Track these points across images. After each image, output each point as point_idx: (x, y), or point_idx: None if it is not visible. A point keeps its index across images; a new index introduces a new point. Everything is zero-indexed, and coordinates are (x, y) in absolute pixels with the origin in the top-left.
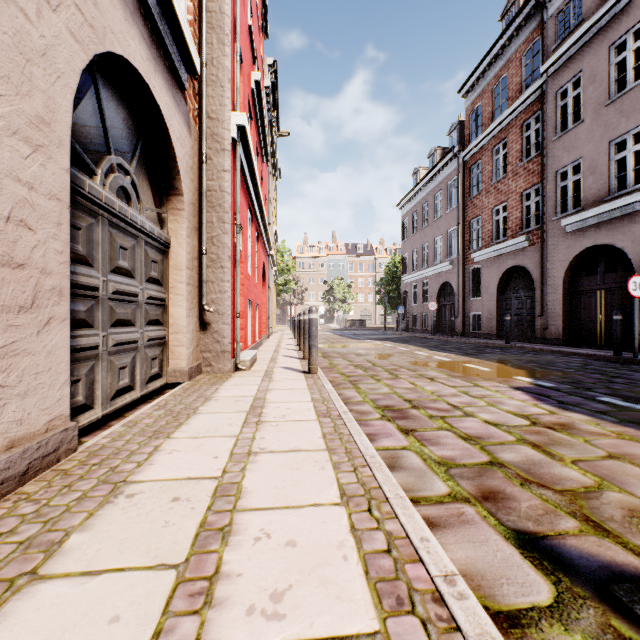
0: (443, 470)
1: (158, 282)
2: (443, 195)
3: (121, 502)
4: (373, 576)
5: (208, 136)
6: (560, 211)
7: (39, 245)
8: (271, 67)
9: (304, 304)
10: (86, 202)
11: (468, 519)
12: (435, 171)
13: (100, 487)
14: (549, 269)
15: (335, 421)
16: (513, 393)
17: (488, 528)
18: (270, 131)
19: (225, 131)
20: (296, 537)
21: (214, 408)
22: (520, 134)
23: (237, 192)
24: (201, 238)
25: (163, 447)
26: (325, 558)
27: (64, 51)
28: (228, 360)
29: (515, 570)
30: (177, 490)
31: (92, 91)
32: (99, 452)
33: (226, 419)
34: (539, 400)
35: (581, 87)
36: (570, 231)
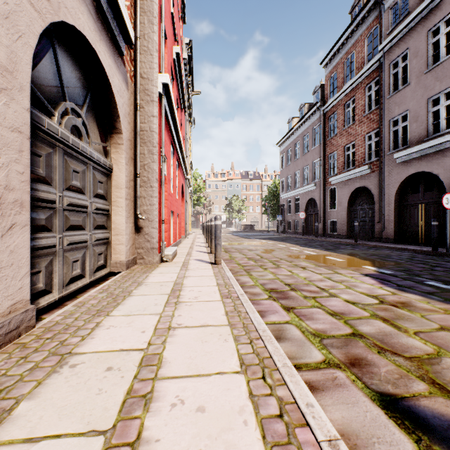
0: (318, 340)
1: (103, 197)
2: (309, 137)
3: (65, 372)
4: (269, 440)
5: (141, 91)
6: (392, 148)
7: (3, 167)
8: (188, 45)
9: (211, 214)
10: (45, 136)
11: (341, 383)
12: (304, 120)
13: (50, 358)
14: (385, 189)
15: (234, 301)
16: (363, 278)
17: (357, 391)
18: (187, 90)
19: (153, 87)
20: (205, 403)
21: (144, 291)
22: (364, 93)
23: (162, 132)
24: (136, 165)
25: (103, 323)
26: (229, 423)
27: (25, 17)
28: (156, 254)
29: (383, 429)
30: (111, 360)
31: (51, 52)
32: (53, 328)
33: (153, 300)
34: (383, 284)
35: (407, 60)
36: (400, 162)
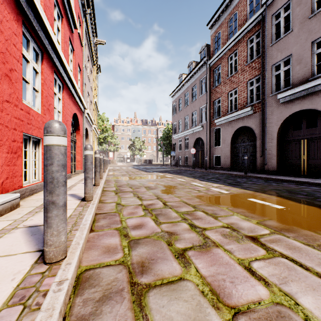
0: None
1: None
2: (197, 87)
3: None
4: None
5: None
6: (274, 90)
7: None
8: None
9: (118, 151)
10: None
11: None
12: (192, 73)
13: None
14: (267, 127)
15: None
16: None
17: None
18: (86, 25)
19: None
20: None
21: None
22: (246, 46)
23: None
24: None
25: None
26: None
27: None
28: None
29: None
30: None
31: None
32: None
33: None
34: None
35: (290, 10)
36: (282, 102)
